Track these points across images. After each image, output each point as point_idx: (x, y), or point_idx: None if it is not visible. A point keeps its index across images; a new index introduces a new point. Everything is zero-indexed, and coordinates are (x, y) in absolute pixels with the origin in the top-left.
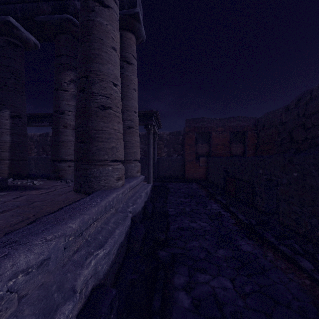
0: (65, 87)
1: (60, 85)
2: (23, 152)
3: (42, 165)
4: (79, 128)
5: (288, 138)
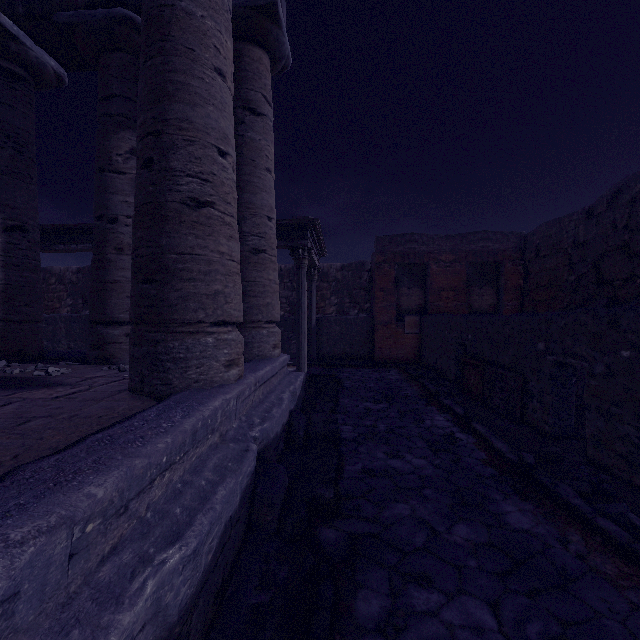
0: (118, 166)
1: (109, 161)
2: (30, 304)
3: (80, 331)
4: (139, 249)
5: (593, 275)
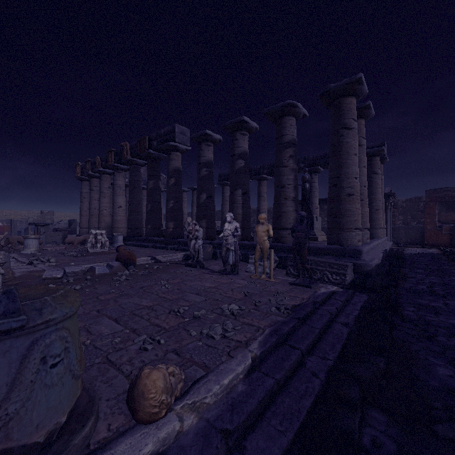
0: None
1: None
2: None
3: None
4: None
5: None
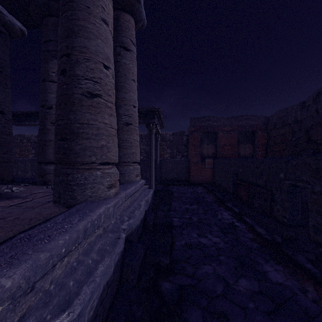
0: (53, 78)
1: (47, 75)
2: (6, 153)
3: None
4: (58, 121)
5: (305, 137)
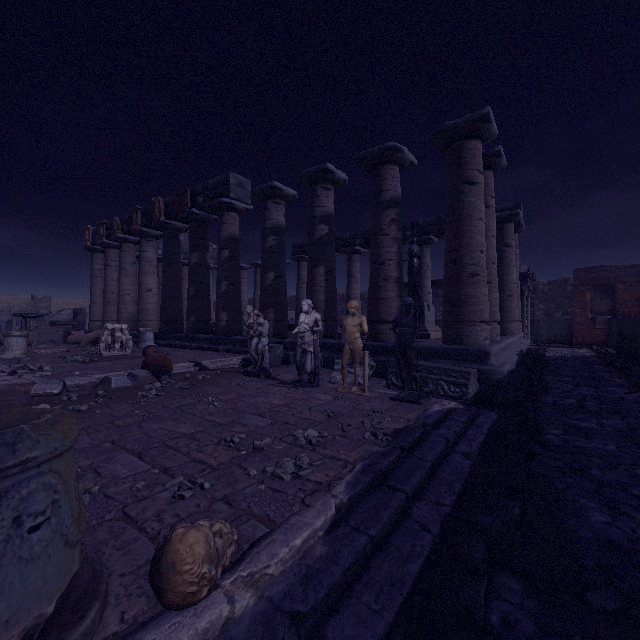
0: None
1: None
2: None
3: None
4: None
5: None
